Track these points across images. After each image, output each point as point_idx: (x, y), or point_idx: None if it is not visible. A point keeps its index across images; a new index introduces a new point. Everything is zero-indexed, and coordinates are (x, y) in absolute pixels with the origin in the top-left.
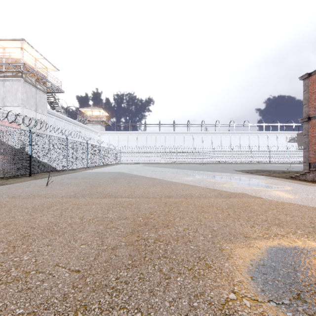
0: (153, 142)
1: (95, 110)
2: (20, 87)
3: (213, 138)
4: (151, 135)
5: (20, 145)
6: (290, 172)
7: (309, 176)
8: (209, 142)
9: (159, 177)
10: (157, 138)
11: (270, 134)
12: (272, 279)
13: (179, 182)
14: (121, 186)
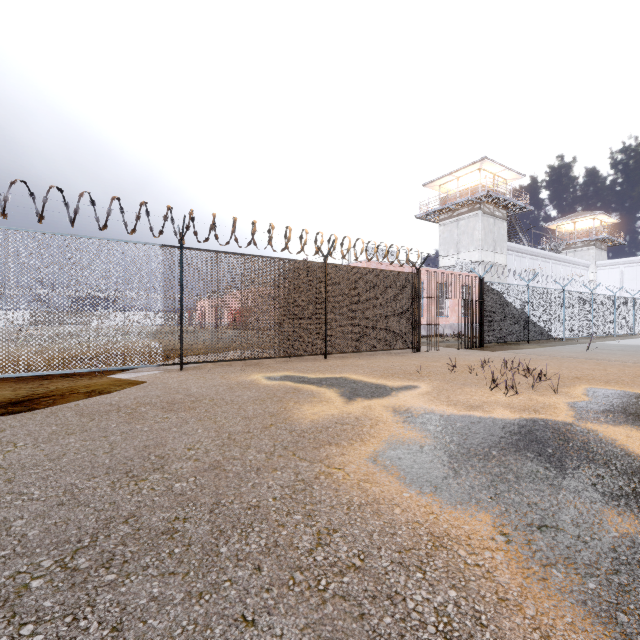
0: None
1: (582, 219)
2: (477, 223)
3: None
4: None
5: (520, 305)
6: None
7: None
8: None
9: None
10: None
11: None
12: None
13: None
14: None
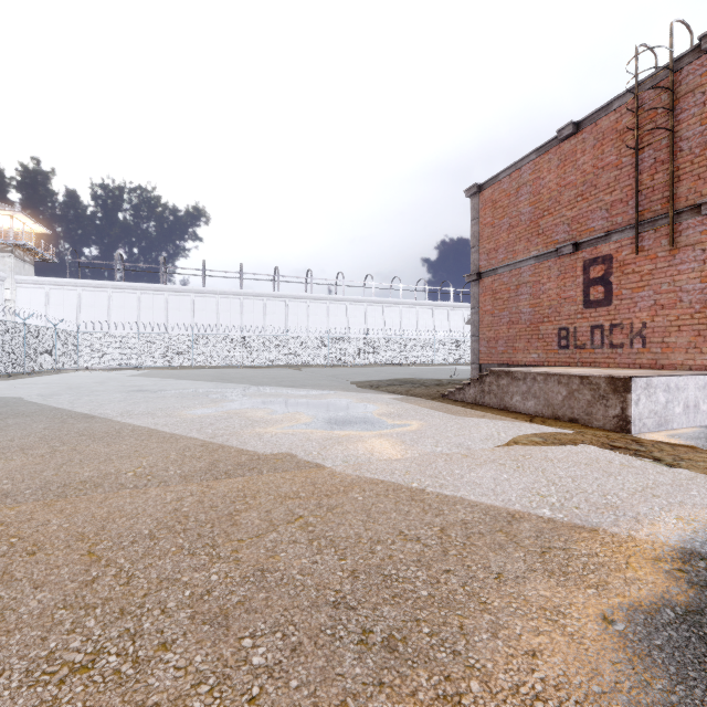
0: (185, 315)
1: None
2: None
3: (330, 309)
4: (179, 296)
5: None
6: (449, 383)
7: (469, 393)
8: (323, 319)
9: (116, 410)
10: (196, 303)
11: (437, 306)
12: None
13: (149, 426)
14: None
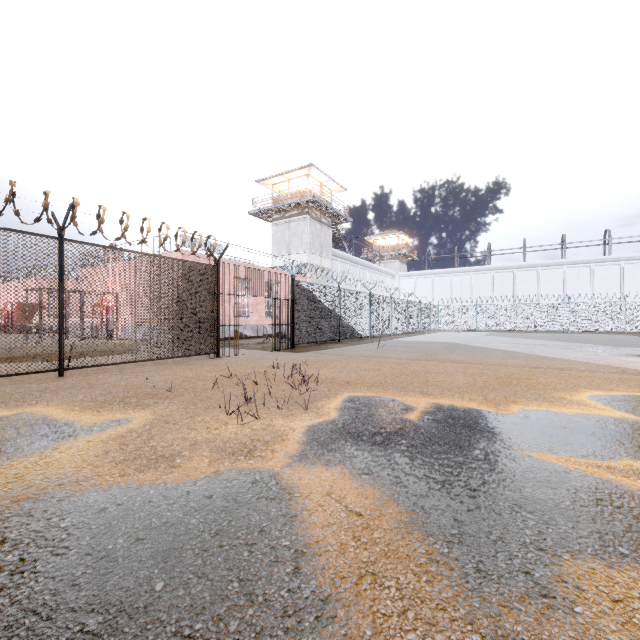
0: (507, 288)
1: (390, 236)
2: (306, 227)
3: None
4: (503, 273)
5: (332, 306)
6: None
7: None
8: None
9: (522, 350)
10: (517, 277)
11: None
12: (606, 398)
13: (558, 357)
14: (465, 356)
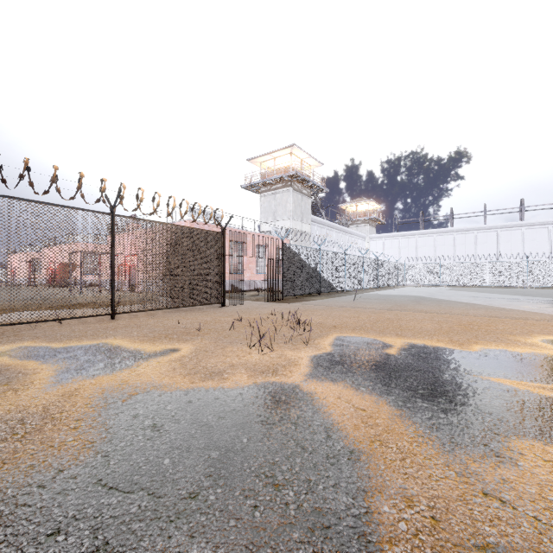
0: (469, 248)
1: (361, 203)
2: (289, 197)
3: None
4: (464, 234)
5: (314, 264)
6: None
7: None
8: None
9: (482, 303)
10: (478, 238)
11: None
12: None
13: (515, 309)
14: (431, 307)
